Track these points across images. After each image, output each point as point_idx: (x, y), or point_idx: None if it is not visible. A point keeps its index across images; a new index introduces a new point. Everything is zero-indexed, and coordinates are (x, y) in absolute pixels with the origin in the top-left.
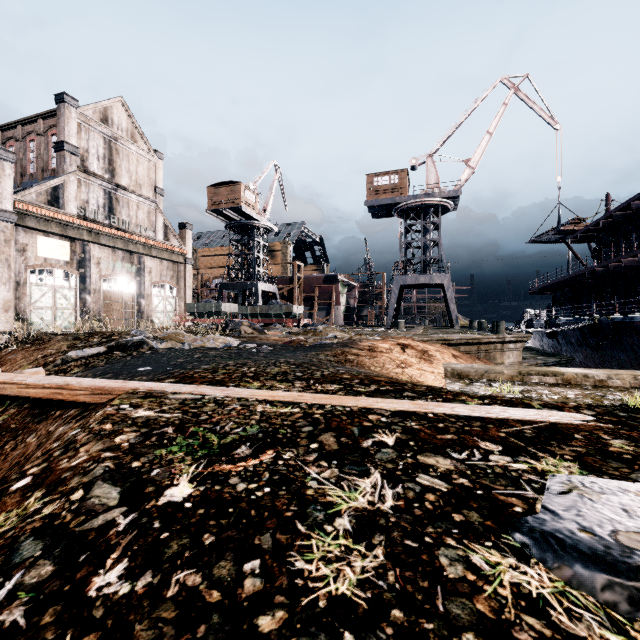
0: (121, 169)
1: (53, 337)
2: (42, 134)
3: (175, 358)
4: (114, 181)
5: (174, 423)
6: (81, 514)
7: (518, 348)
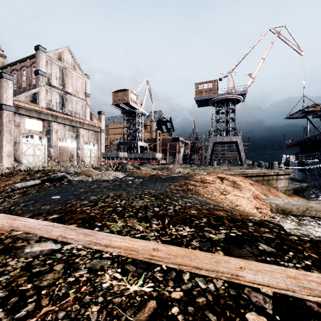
0: (68, 84)
1: (19, 172)
2: (29, 67)
3: (79, 188)
4: (64, 90)
5: None
6: None
7: (286, 178)
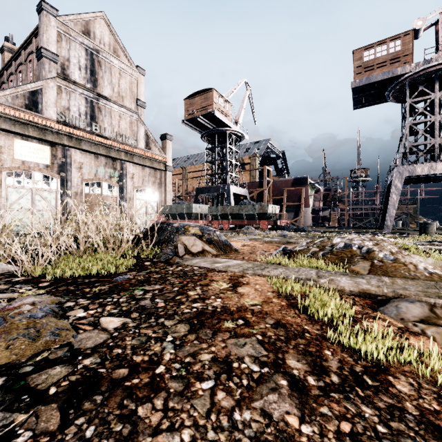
0: (103, 81)
1: None
2: (34, 51)
3: None
4: (95, 91)
5: None
6: None
7: None
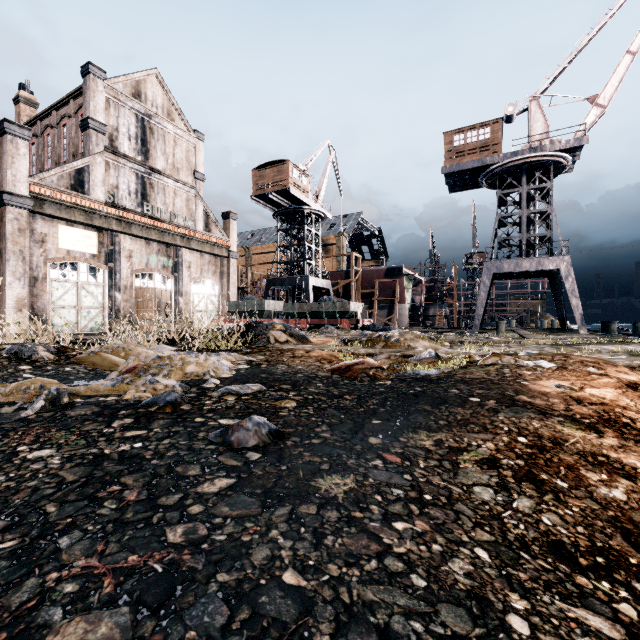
0: (156, 151)
1: None
2: (73, 116)
3: None
4: (147, 164)
5: None
6: None
7: None
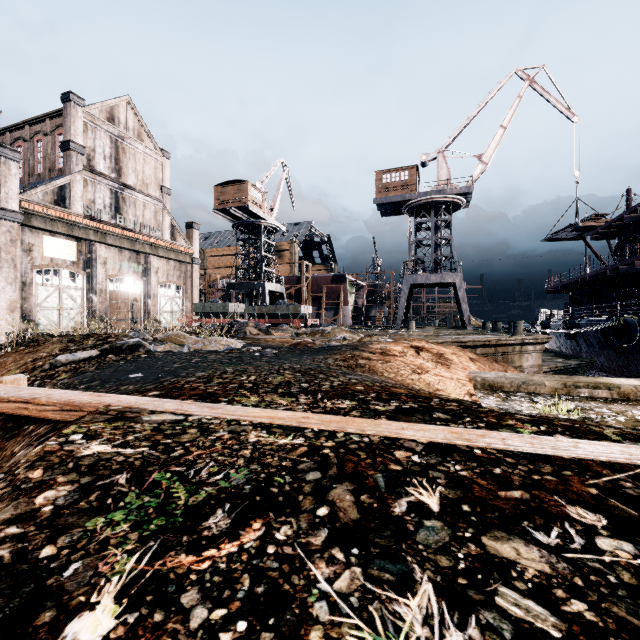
0: (128, 168)
1: (49, 339)
2: (49, 134)
3: (171, 363)
4: (120, 180)
5: (132, 465)
6: None
7: (537, 350)
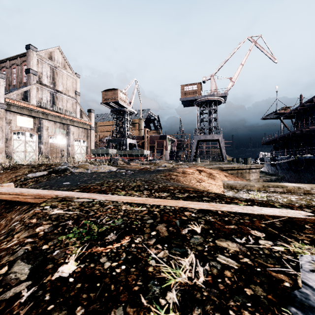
0: (58, 82)
1: (22, 166)
2: (19, 65)
3: (82, 177)
4: (55, 88)
5: (73, 218)
6: (1, 286)
7: (257, 171)
